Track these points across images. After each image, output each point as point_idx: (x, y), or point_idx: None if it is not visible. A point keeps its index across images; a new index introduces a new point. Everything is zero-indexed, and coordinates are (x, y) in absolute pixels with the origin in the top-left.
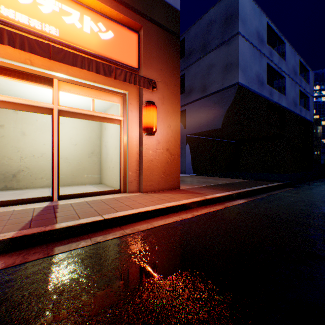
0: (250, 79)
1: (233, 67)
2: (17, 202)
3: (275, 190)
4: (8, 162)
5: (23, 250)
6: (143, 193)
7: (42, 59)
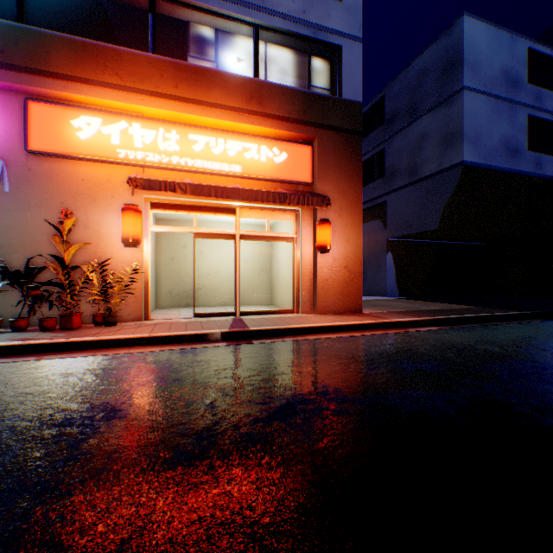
0: (488, 152)
1: (455, 139)
2: (211, 315)
3: (506, 321)
4: (189, 280)
5: (234, 340)
6: (317, 315)
7: None
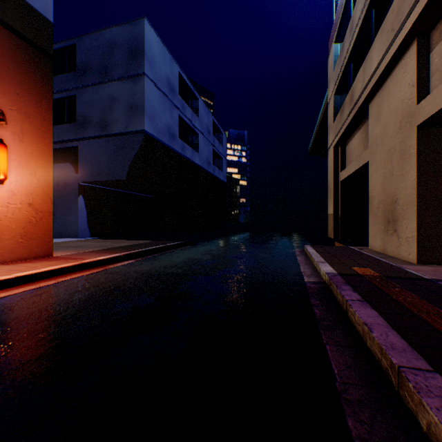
0: (160, 130)
1: (140, 111)
2: None
3: (174, 248)
4: None
5: None
6: None
7: None
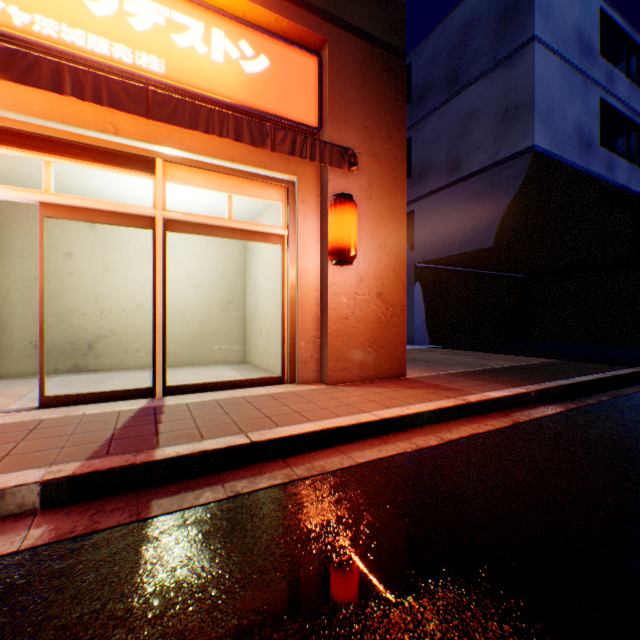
0: (561, 138)
1: (521, 114)
2: (91, 399)
3: (630, 384)
4: (80, 320)
5: (93, 501)
6: (330, 386)
7: (135, 121)
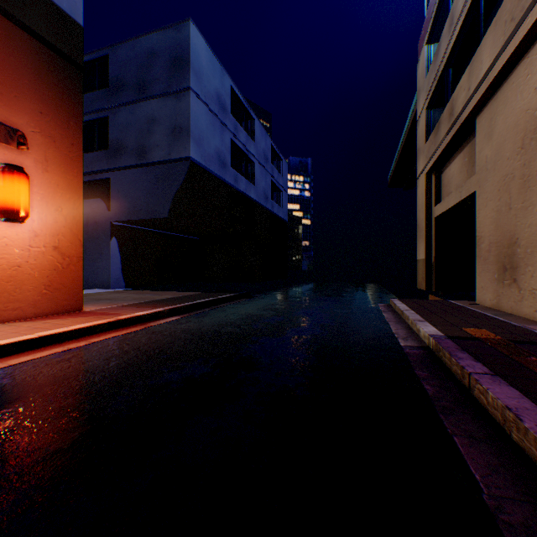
0: (209, 157)
1: (184, 134)
2: None
3: (227, 302)
4: None
5: None
6: (0, 324)
7: None
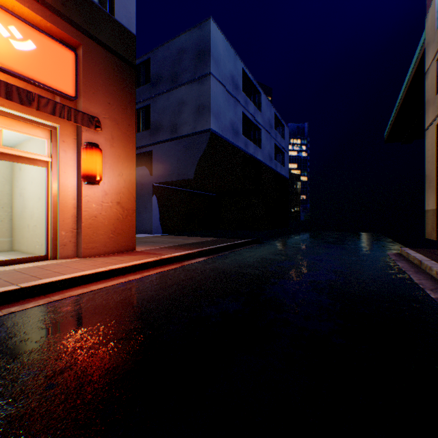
0: (224, 127)
1: (206, 111)
2: None
3: (241, 247)
4: None
5: None
6: (84, 258)
7: None
